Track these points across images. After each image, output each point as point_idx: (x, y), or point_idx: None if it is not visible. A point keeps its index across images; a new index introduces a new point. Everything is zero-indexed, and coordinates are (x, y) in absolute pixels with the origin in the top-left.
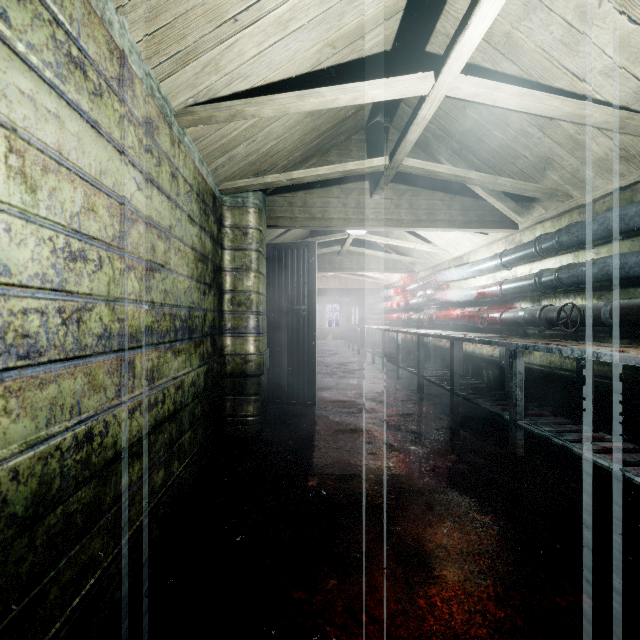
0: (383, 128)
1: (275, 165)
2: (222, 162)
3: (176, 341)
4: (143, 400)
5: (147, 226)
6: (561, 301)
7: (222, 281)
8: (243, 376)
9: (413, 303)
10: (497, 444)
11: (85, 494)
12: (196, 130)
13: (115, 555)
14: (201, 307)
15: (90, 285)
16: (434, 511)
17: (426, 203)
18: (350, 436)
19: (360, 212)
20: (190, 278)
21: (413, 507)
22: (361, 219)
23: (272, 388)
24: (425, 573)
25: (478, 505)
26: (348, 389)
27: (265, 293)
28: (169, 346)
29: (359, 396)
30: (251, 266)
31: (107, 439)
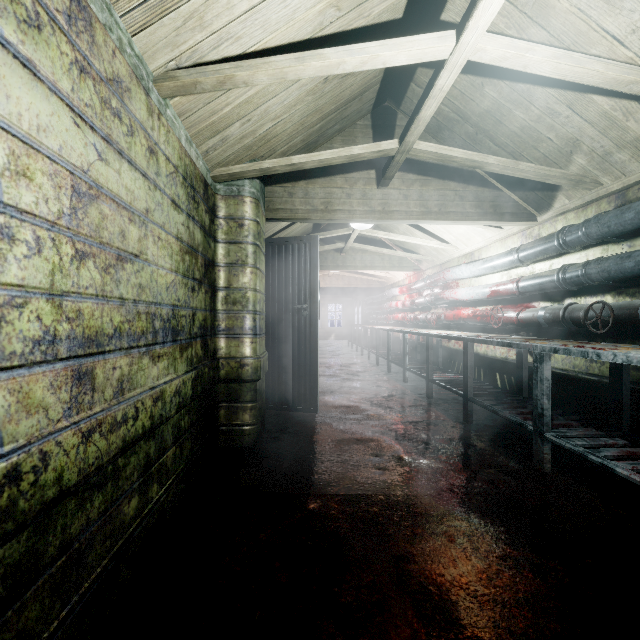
0: (391, 113)
1: (274, 151)
2: (214, 144)
3: (155, 344)
4: (105, 418)
5: (113, 206)
6: (587, 299)
7: (215, 277)
8: (238, 381)
9: (419, 302)
10: (519, 457)
11: (11, 551)
12: (181, 102)
13: (62, 619)
14: (189, 305)
15: (20, 273)
16: (457, 544)
17: (437, 194)
18: (356, 447)
19: (366, 203)
20: (174, 272)
21: (431, 538)
22: (367, 211)
23: (271, 393)
24: (453, 634)
25: (507, 536)
26: (352, 393)
27: (263, 291)
28: (145, 350)
29: (364, 401)
30: (247, 261)
31: (46, 475)
